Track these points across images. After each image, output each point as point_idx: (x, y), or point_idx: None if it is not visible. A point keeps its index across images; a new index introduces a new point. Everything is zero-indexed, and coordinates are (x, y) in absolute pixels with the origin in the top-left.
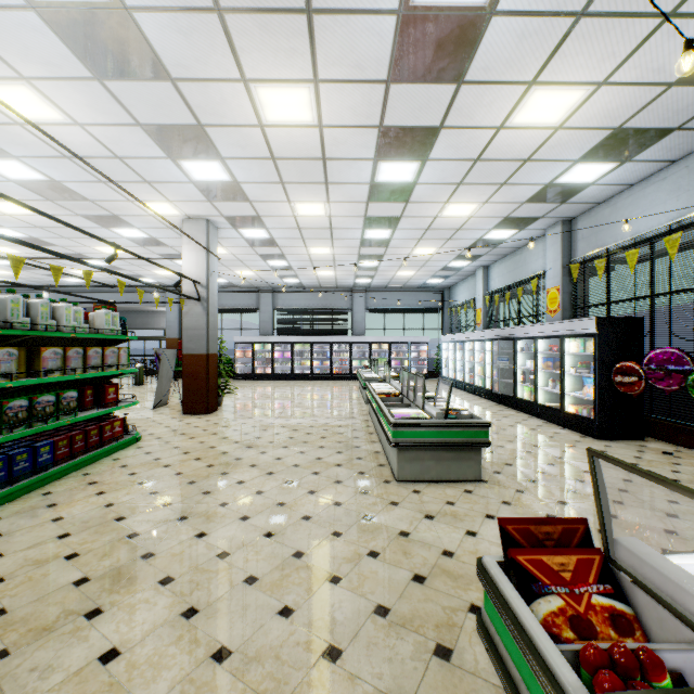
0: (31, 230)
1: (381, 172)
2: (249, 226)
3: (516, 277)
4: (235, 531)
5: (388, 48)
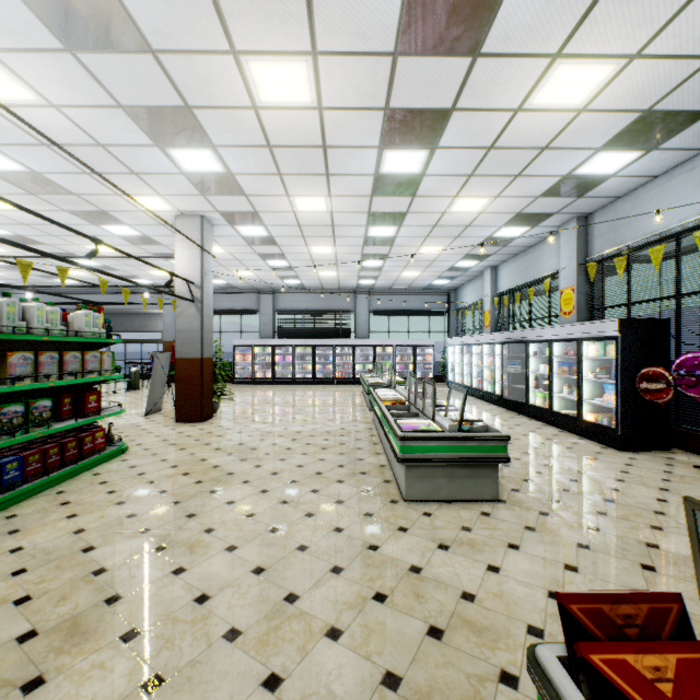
0: (17, 227)
1: (386, 162)
2: (247, 222)
3: (527, 277)
4: (219, 566)
5: (396, 11)
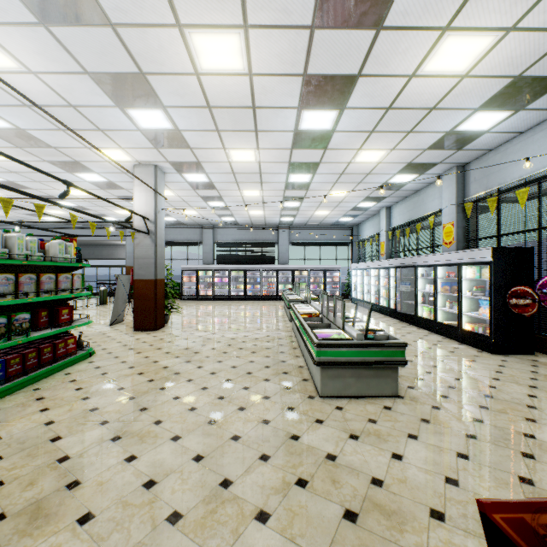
0: (8, 175)
1: (303, 121)
2: (191, 171)
3: (415, 215)
4: (165, 454)
5: None
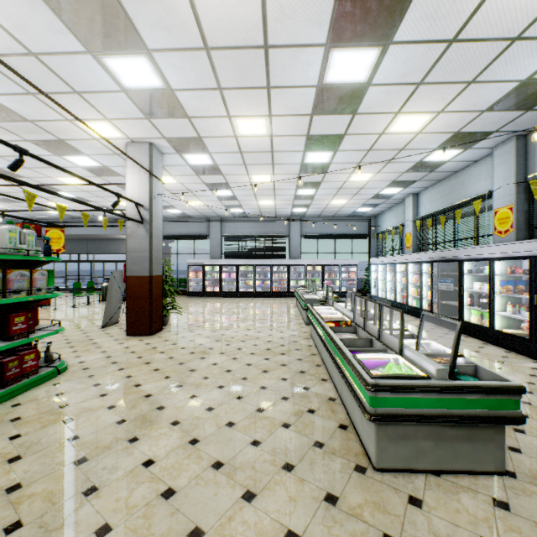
0: None
1: (331, 68)
2: (192, 150)
3: (452, 200)
4: None
5: None
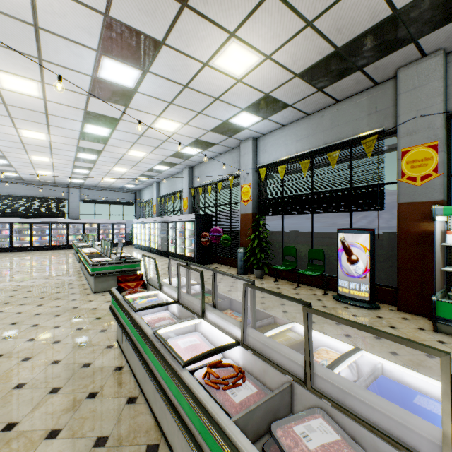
0: None
1: (87, 128)
2: None
3: (172, 190)
4: None
5: (88, 85)
